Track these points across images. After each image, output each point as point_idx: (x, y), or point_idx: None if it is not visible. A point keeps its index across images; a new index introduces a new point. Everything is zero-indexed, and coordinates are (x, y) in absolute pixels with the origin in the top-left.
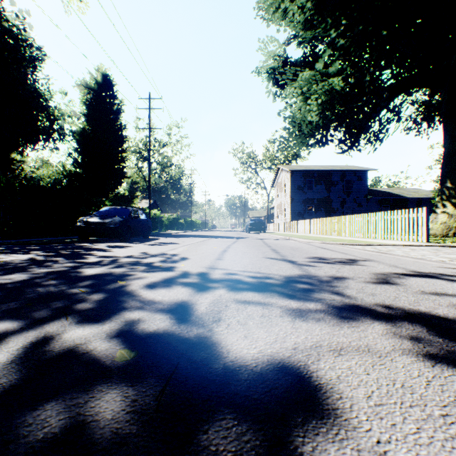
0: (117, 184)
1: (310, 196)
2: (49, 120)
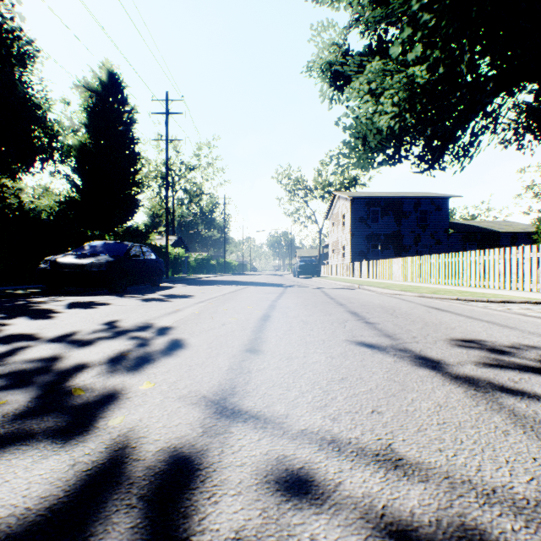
0: (127, 215)
1: (375, 230)
2: (47, 136)
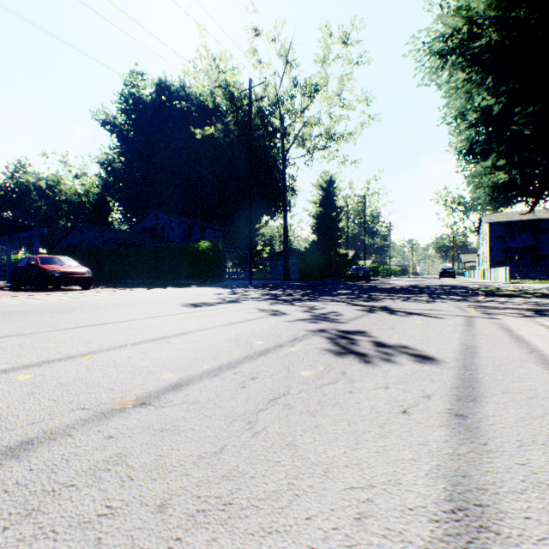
0: (337, 246)
1: (512, 245)
2: None
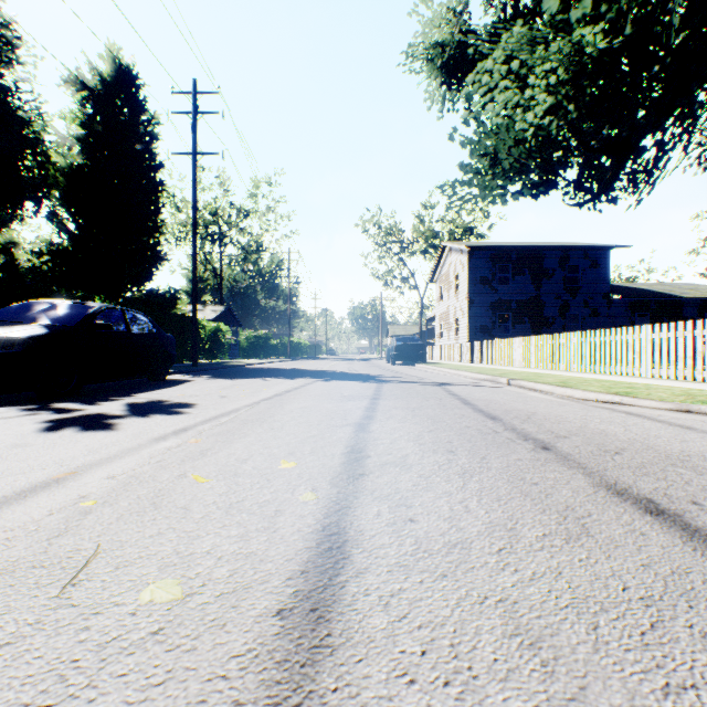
0: (144, 272)
1: (504, 296)
2: (39, 165)
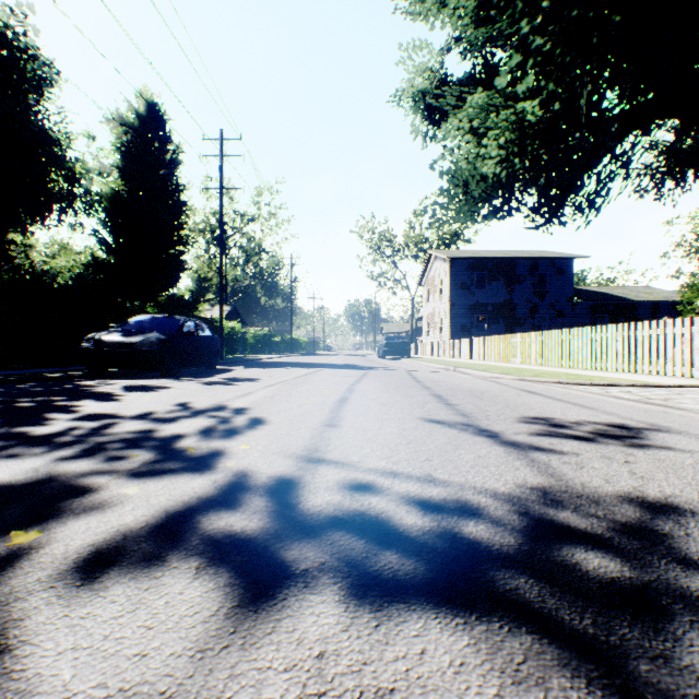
0: (171, 281)
1: (481, 299)
2: (67, 180)
